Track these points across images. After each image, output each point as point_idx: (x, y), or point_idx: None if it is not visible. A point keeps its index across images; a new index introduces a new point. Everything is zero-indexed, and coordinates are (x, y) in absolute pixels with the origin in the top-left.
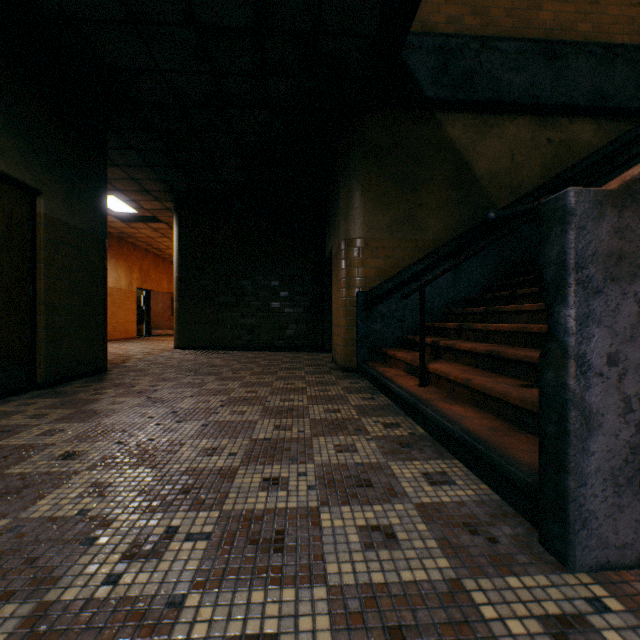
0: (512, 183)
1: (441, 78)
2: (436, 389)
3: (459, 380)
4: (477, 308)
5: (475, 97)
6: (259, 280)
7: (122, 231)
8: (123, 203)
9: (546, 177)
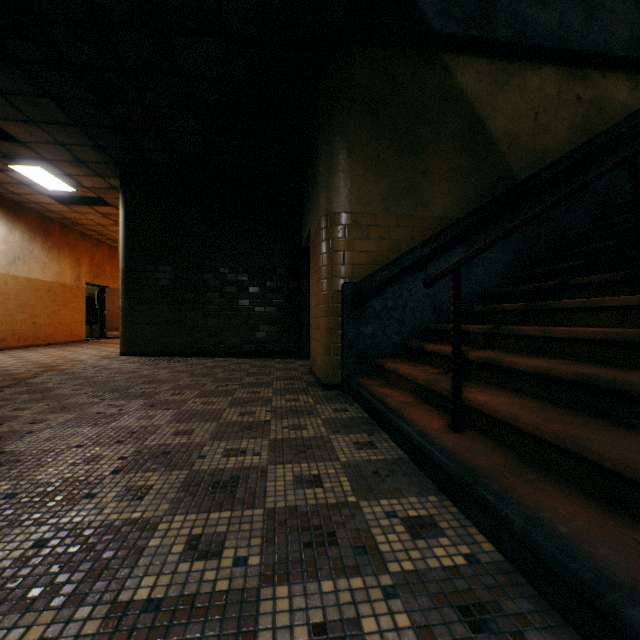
0: (535, 149)
1: (450, 8)
2: (484, 439)
3: (549, 437)
4: (511, 304)
5: (492, 35)
6: (224, 273)
7: (65, 216)
8: (56, 178)
9: (575, 143)
